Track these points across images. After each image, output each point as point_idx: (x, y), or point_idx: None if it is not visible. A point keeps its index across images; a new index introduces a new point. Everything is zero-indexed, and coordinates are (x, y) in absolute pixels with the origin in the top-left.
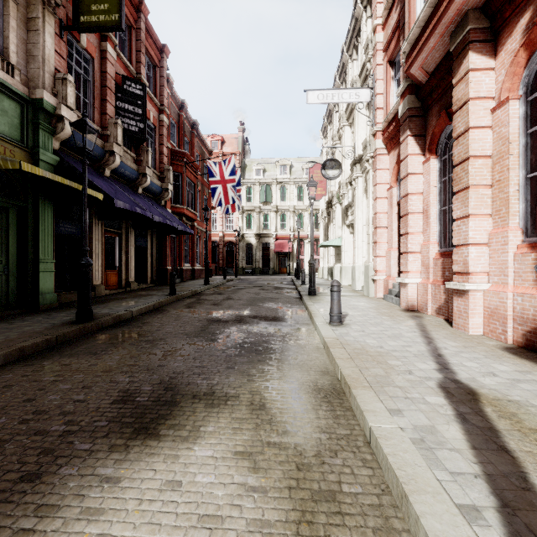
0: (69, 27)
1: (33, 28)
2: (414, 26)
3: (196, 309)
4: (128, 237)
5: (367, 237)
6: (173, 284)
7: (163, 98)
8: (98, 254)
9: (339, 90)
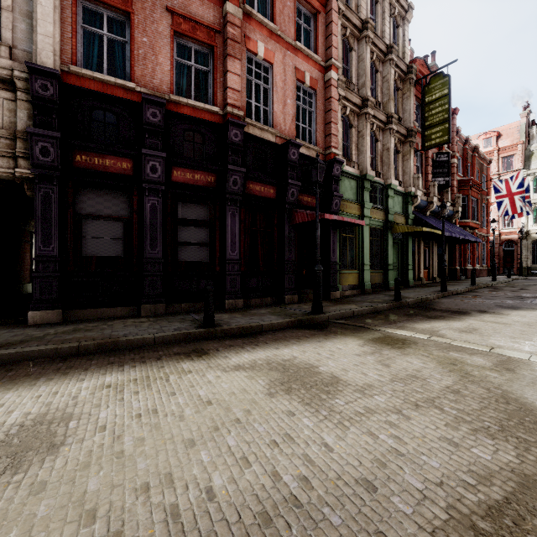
0: (419, 150)
1: (405, 160)
2: None
3: (500, 292)
4: (433, 248)
5: None
6: (473, 278)
7: (453, 147)
8: (421, 260)
9: None
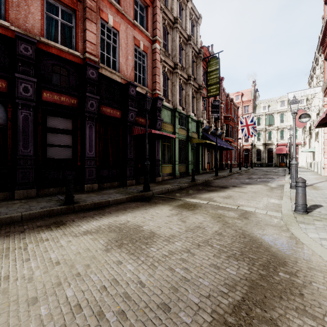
0: (205, 97)
1: (198, 102)
2: (322, 88)
3: (243, 175)
4: (212, 152)
5: (321, 149)
6: (231, 168)
7: (222, 98)
8: (206, 159)
9: (304, 90)
